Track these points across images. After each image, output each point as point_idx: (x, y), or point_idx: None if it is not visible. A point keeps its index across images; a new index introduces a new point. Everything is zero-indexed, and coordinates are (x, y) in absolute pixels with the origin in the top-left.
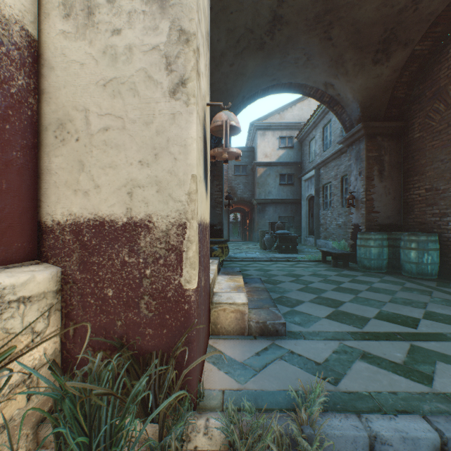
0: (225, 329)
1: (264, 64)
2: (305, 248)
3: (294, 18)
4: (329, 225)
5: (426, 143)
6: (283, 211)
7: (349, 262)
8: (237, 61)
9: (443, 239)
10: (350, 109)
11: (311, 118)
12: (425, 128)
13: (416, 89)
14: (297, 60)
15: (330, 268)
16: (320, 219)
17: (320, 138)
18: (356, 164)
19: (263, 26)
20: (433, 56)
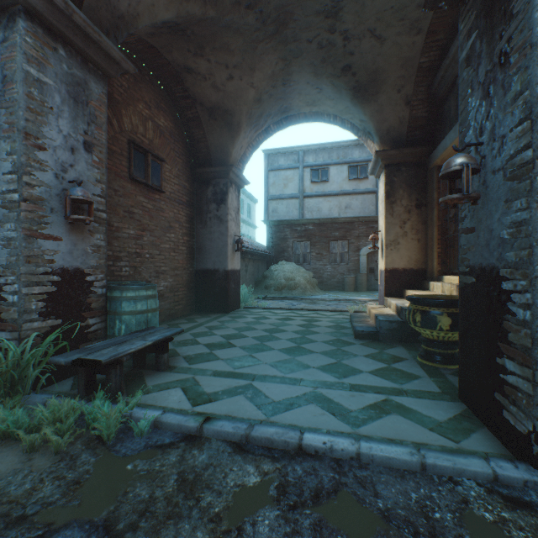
0: None
1: None
2: None
3: (311, 19)
4: None
5: None
6: None
7: (45, 388)
8: None
9: None
10: None
11: None
12: None
13: None
14: None
15: (193, 362)
16: None
17: None
18: (77, 113)
19: (348, 3)
20: None
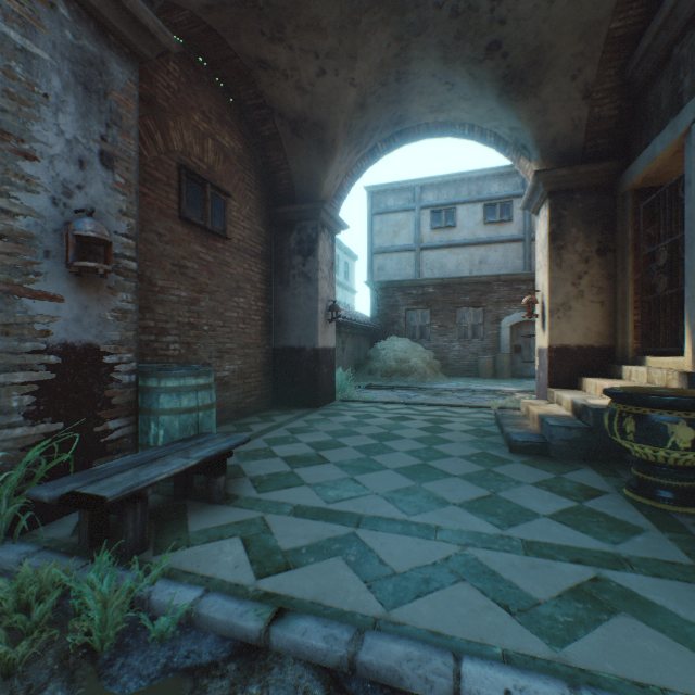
0: None
1: None
2: None
3: None
4: None
5: None
6: None
7: (34, 531)
8: None
9: None
10: None
11: None
12: None
13: None
14: None
15: (264, 488)
16: None
17: None
18: (89, 107)
19: None
20: None
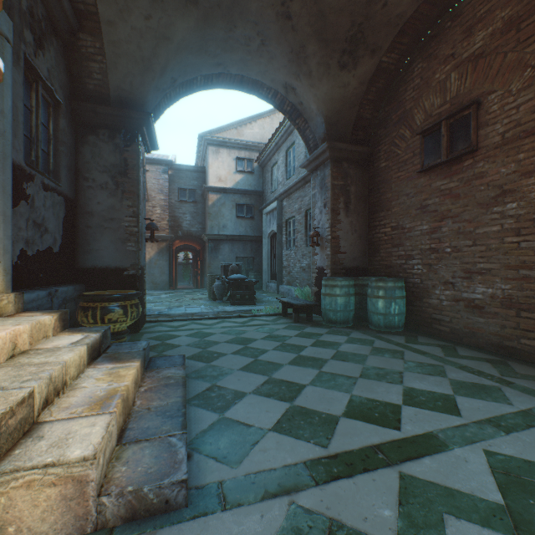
0: (33, 531)
1: (201, 32)
2: (266, 296)
3: None
4: (293, 267)
5: (392, 174)
6: (242, 251)
7: (313, 314)
8: (157, 13)
9: (409, 285)
10: (314, 124)
11: (274, 138)
12: (392, 157)
13: (383, 111)
14: (248, 41)
15: (291, 325)
16: (283, 261)
17: (283, 163)
18: (321, 194)
19: None
20: (399, 74)
